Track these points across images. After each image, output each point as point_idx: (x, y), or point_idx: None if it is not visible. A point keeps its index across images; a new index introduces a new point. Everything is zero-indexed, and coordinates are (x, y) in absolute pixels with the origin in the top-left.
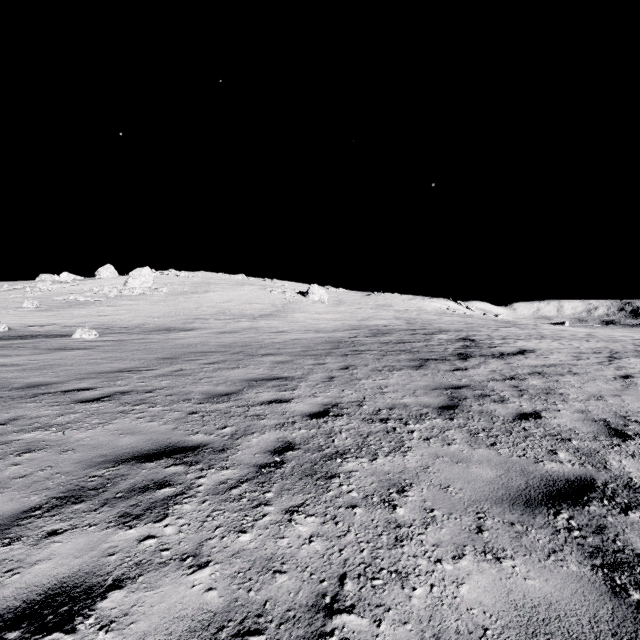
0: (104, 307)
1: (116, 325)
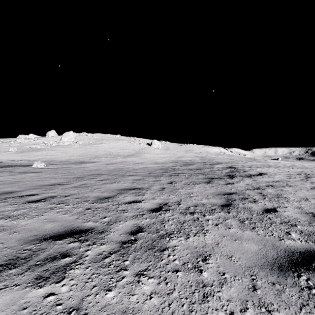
0: (50, 151)
1: (55, 160)
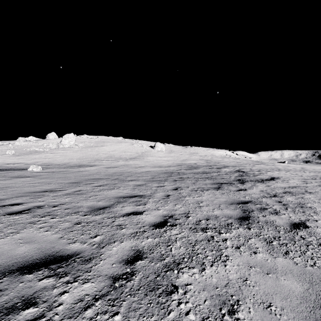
0: (48, 154)
1: (53, 163)
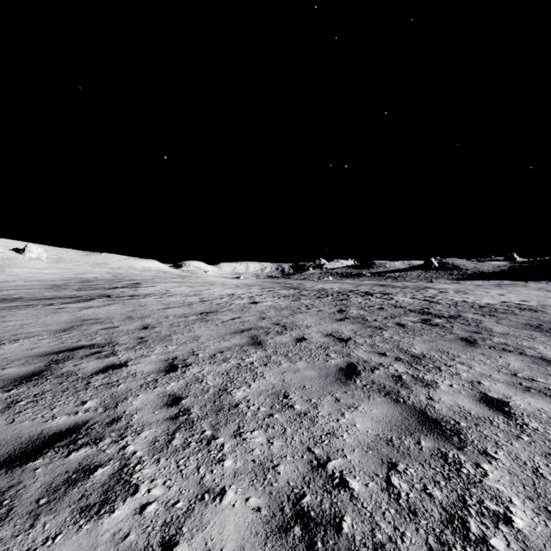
0: None
1: None
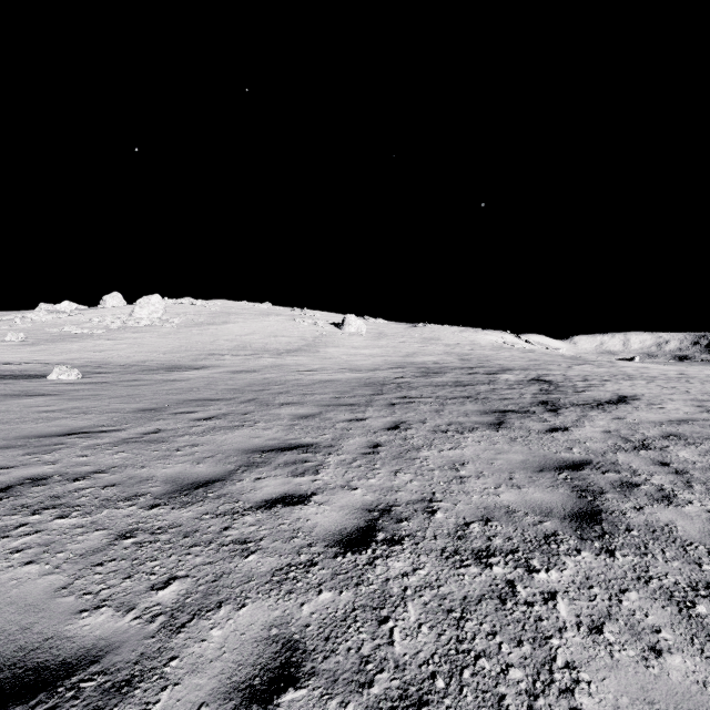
0: (102, 341)
1: (111, 362)
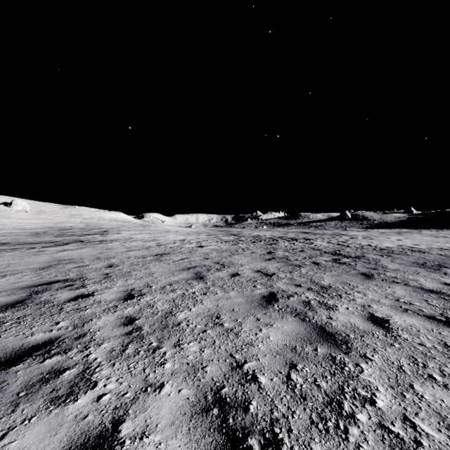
0: None
1: None
